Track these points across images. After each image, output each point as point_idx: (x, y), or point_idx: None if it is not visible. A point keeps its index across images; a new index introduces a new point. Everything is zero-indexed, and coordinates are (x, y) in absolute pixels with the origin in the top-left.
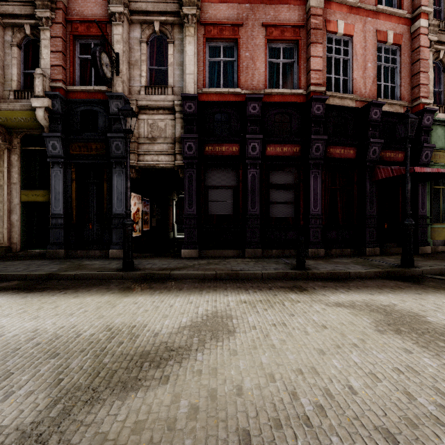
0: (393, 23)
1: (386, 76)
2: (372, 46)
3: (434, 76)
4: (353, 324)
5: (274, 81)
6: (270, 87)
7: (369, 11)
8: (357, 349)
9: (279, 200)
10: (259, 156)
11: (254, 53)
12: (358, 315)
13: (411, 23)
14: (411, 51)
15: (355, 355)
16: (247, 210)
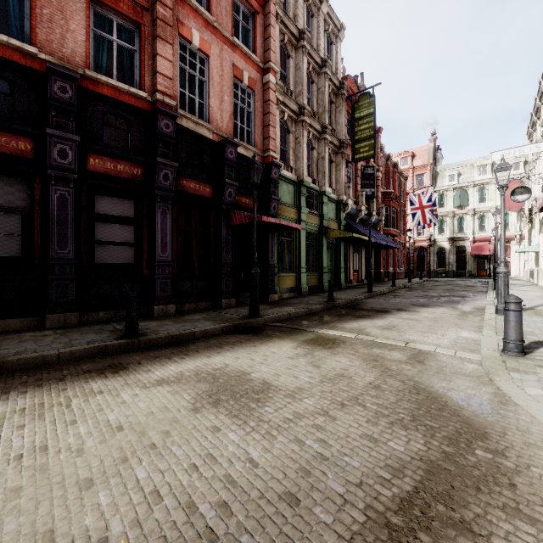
0: (248, 65)
1: (243, 118)
2: (229, 78)
3: (281, 134)
4: (166, 409)
5: (103, 64)
6: (98, 70)
7: (226, 39)
8: (152, 453)
9: (111, 239)
10: (73, 167)
11: (66, 5)
12: (179, 392)
13: (264, 75)
14: (263, 101)
15: (144, 466)
16: (51, 251)
